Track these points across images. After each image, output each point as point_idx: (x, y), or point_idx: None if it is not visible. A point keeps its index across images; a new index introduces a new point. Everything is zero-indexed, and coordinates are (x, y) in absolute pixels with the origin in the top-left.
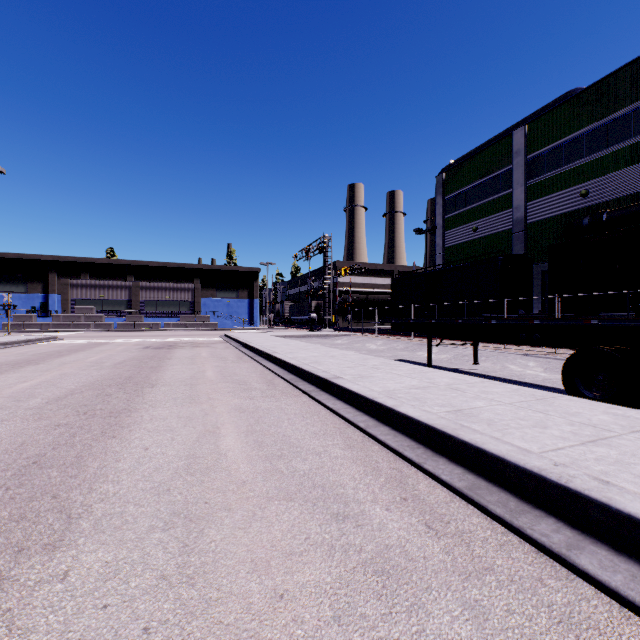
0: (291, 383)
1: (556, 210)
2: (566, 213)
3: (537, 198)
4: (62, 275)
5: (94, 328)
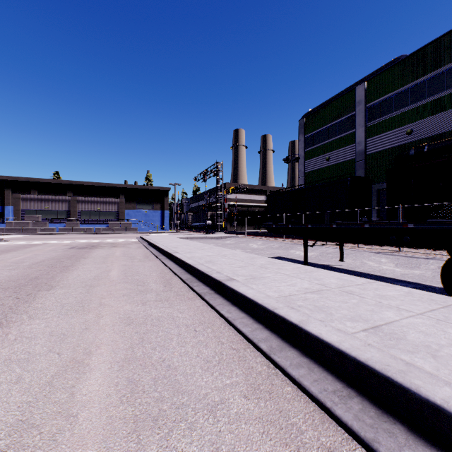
0: (187, 283)
1: (388, 144)
2: (395, 146)
3: (374, 136)
4: (16, 191)
5: (40, 232)
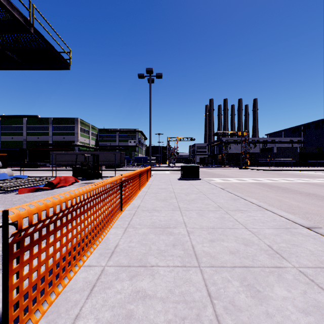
0: None
1: (33, 139)
2: (35, 141)
3: (29, 135)
4: None
5: None
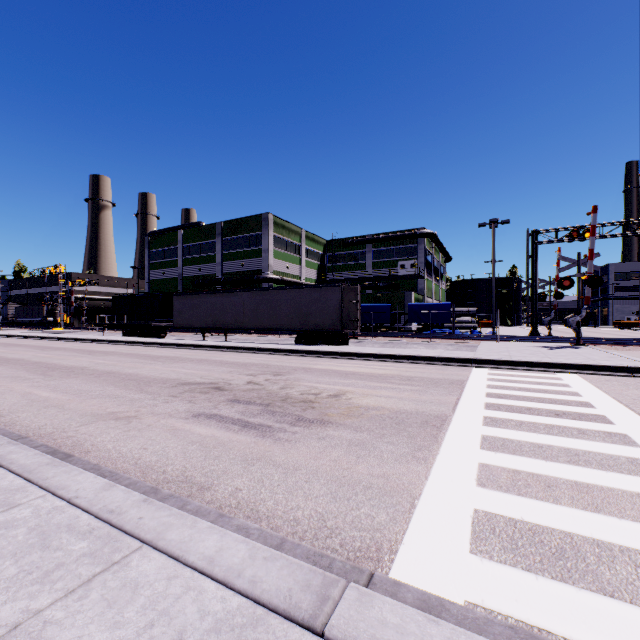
0: (51, 340)
1: (193, 273)
2: (195, 276)
3: (187, 266)
4: None
5: None
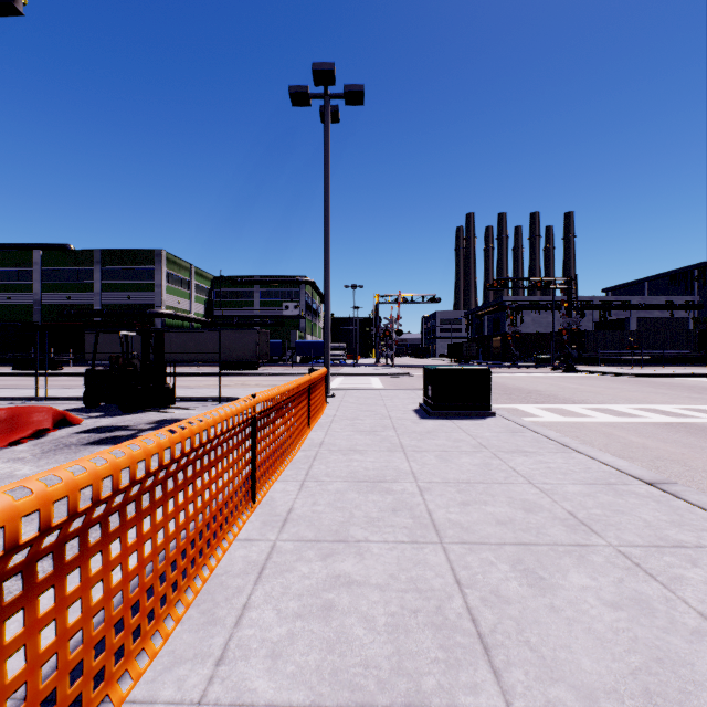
0: None
1: (57, 301)
2: (62, 304)
3: (48, 292)
4: None
5: None
